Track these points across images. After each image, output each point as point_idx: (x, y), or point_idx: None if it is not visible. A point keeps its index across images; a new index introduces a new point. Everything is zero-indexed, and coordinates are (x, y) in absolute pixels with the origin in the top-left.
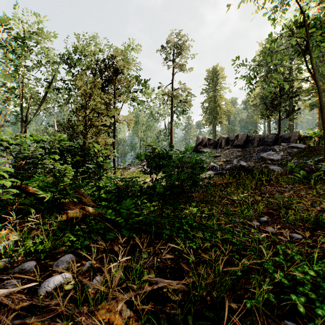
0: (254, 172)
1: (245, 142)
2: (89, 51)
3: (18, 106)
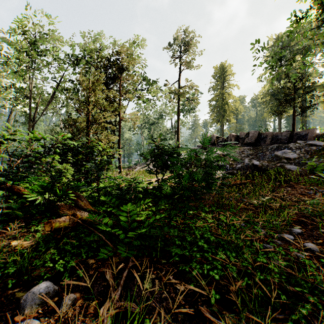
0: (268, 172)
1: (256, 140)
2: (94, 49)
3: (26, 106)
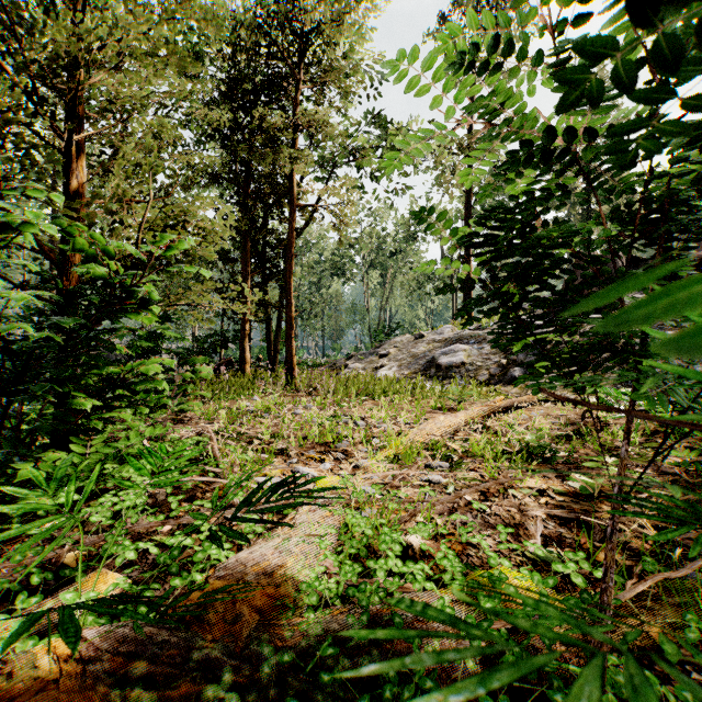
0: None
1: None
2: (220, 4)
3: None
